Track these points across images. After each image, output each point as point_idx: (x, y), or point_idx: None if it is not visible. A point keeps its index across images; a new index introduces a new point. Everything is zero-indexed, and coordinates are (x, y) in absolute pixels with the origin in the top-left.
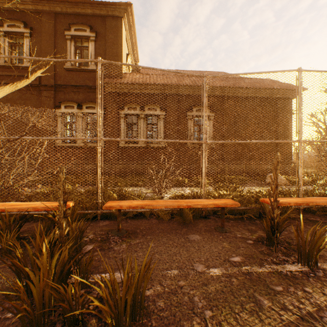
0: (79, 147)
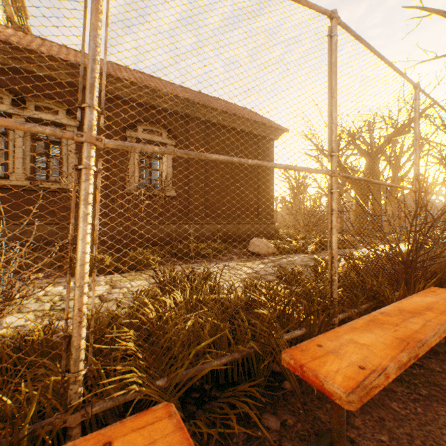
0: None
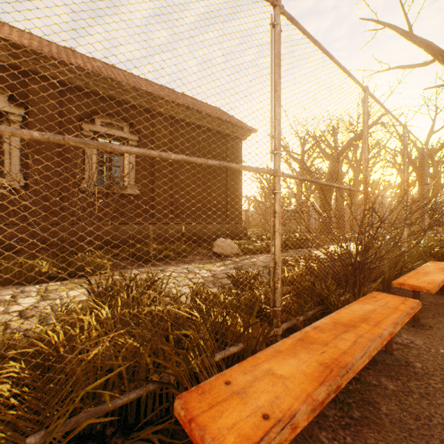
0: None
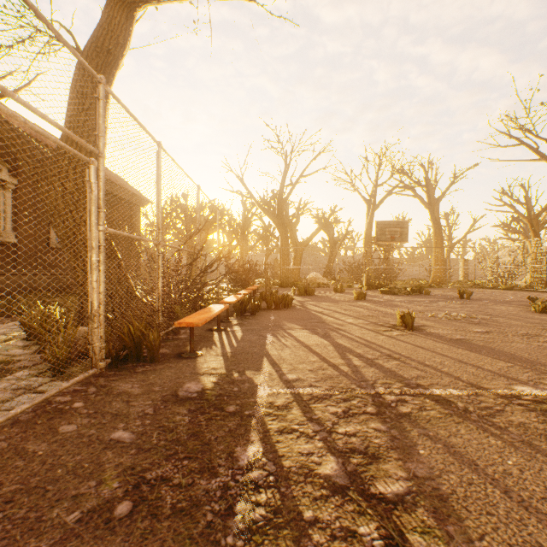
0: None
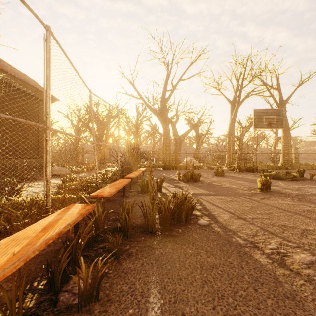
0: None
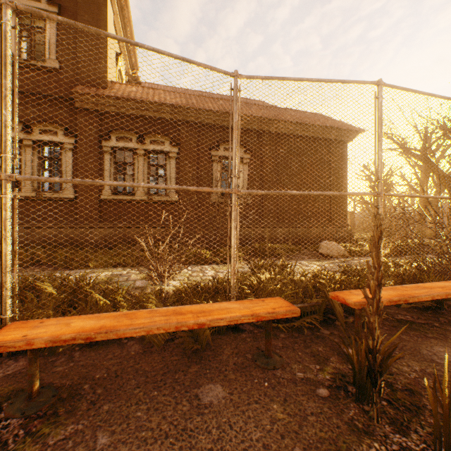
0: (26, 199)
